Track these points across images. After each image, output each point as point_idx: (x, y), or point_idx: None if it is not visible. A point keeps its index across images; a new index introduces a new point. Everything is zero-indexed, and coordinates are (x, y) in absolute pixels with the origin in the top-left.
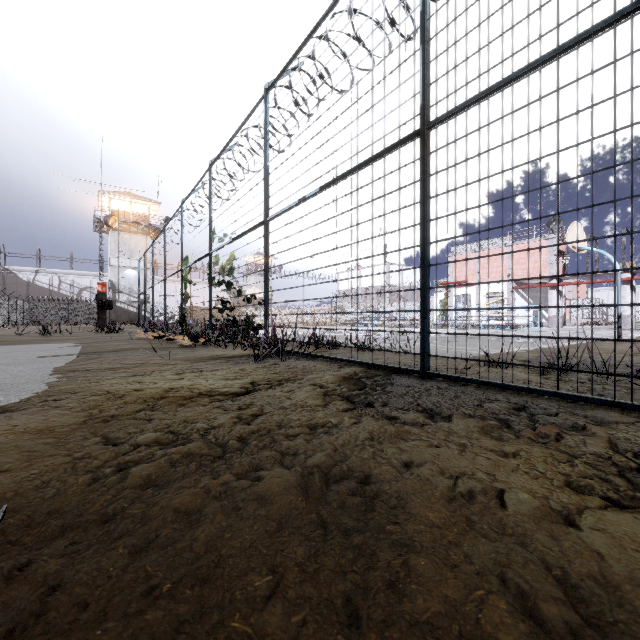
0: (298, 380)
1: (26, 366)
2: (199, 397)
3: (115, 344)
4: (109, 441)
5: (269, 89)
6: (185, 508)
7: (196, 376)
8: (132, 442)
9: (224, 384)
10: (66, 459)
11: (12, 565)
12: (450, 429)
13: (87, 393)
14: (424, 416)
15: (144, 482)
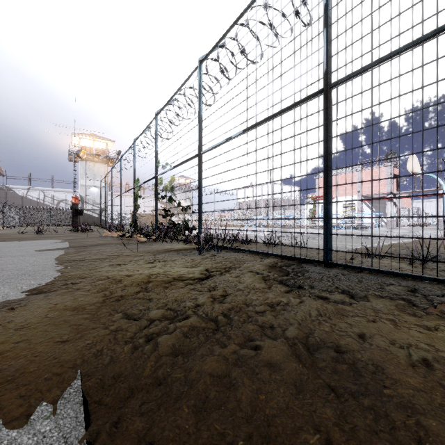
0: (237, 268)
1: (37, 257)
2: (175, 281)
3: (91, 240)
4: (129, 316)
5: (202, 61)
6: (216, 373)
7: (163, 265)
8: (147, 317)
9: (187, 271)
10: (106, 331)
11: (110, 424)
12: (373, 307)
13: (93, 278)
14: (347, 296)
15: (172, 350)
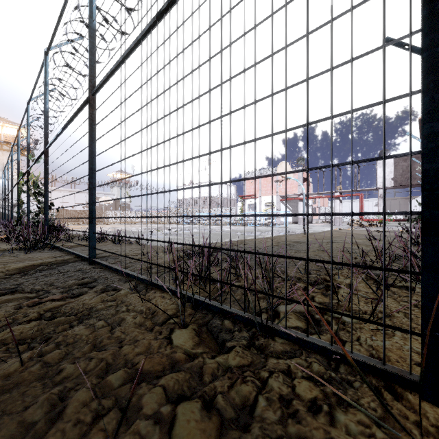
0: None
1: None
2: None
3: None
4: None
5: (47, 52)
6: None
7: None
8: None
9: None
10: None
11: None
12: None
13: None
14: None
15: None
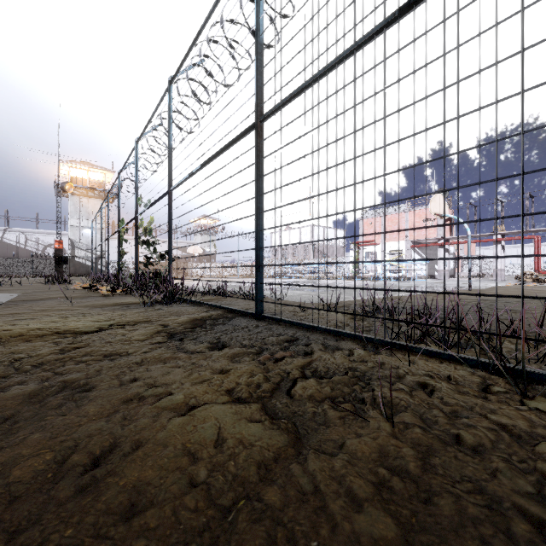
0: (155, 321)
1: None
2: (51, 335)
3: (49, 294)
4: None
5: (172, 81)
6: None
7: (74, 319)
8: None
9: (87, 325)
10: None
11: None
12: (210, 355)
13: None
14: (207, 347)
15: None
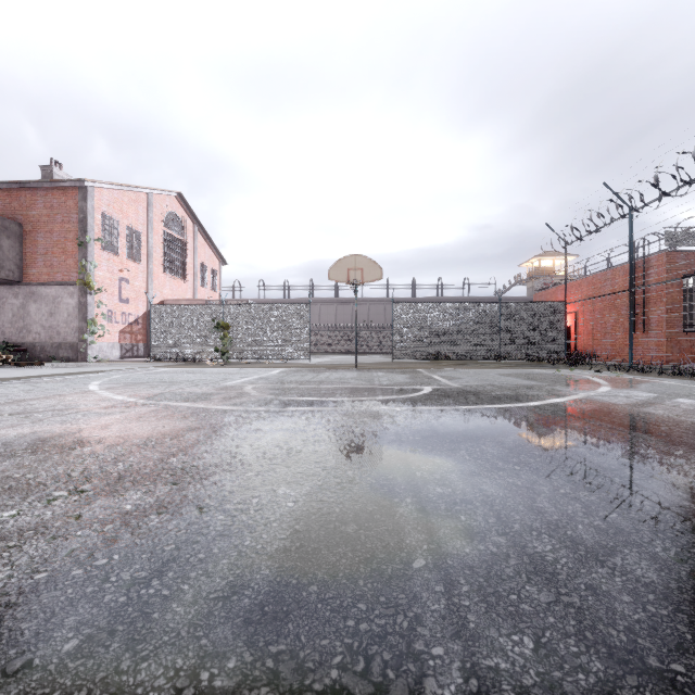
0: None
1: None
2: None
3: None
4: None
5: None
6: None
7: None
8: None
9: None
10: None
11: None
12: None
13: None
14: None
15: None
